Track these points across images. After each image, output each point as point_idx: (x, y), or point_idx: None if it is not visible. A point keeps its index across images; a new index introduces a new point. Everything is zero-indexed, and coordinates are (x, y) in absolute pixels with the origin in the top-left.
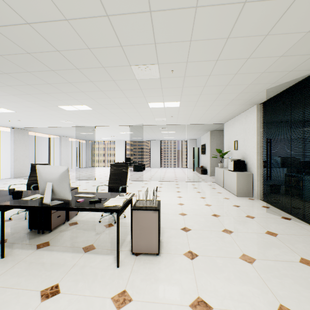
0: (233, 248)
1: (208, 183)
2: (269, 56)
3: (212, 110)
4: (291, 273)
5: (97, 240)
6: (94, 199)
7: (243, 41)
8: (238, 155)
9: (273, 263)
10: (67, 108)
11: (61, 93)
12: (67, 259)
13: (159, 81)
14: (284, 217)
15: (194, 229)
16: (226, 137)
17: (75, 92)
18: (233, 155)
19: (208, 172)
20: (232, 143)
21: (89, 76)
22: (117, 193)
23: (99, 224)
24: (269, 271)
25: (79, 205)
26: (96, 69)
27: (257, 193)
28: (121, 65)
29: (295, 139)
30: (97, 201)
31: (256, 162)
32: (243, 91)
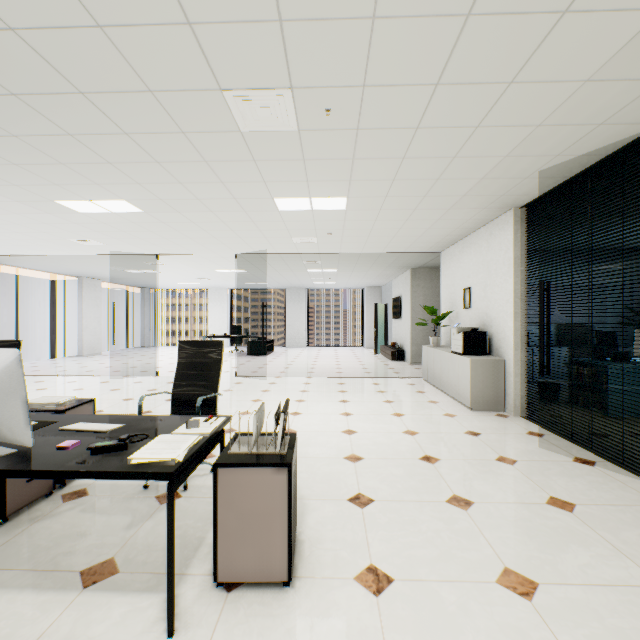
0: (478, 552)
1: (407, 381)
2: (560, 80)
3: (419, 220)
4: (632, 624)
5: (128, 546)
6: (105, 442)
7: (506, 29)
8: (472, 320)
9: (582, 595)
10: (80, 206)
11: (54, 164)
12: (25, 617)
13: (297, 139)
14: (579, 459)
15: (381, 500)
16: (446, 282)
17: (91, 163)
18: (461, 320)
19: (407, 355)
20: (458, 293)
21: (118, 117)
22: (185, 416)
23: (144, 494)
24: (578, 622)
25: (58, 462)
26: (131, 96)
27: (516, 402)
28: (196, 87)
29: (603, 283)
30: (116, 447)
31: (513, 335)
32: (489, 174)
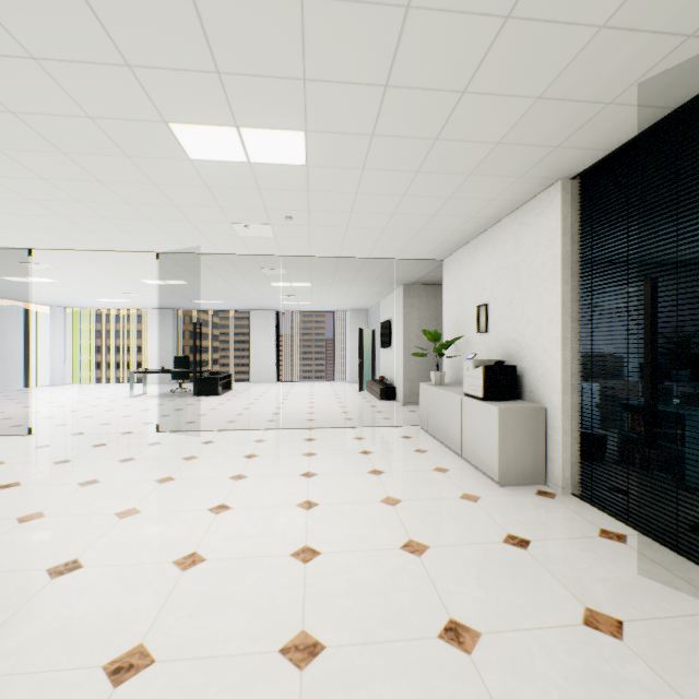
0: None
1: (401, 432)
2: None
3: (421, 196)
4: None
5: None
6: None
7: None
8: (491, 349)
9: None
10: None
11: None
12: None
13: None
14: None
15: None
16: (452, 298)
17: None
18: (474, 349)
19: (399, 393)
20: (469, 312)
21: None
22: None
23: None
24: None
25: None
26: None
27: (565, 473)
28: None
29: None
30: None
31: (562, 371)
32: (554, 84)
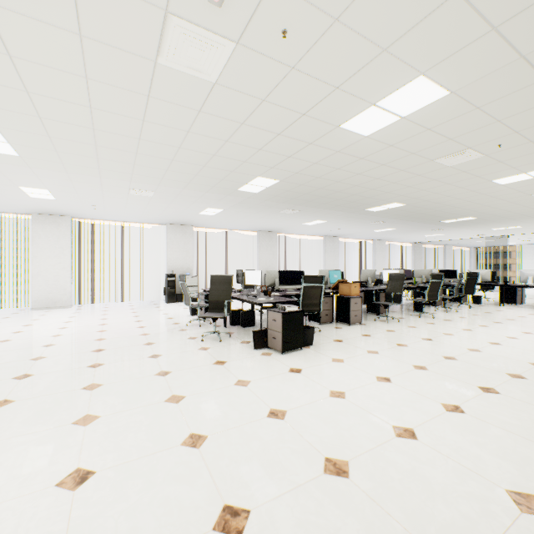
0: None
1: None
2: None
3: None
4: None
5: None
6: None
7: None
8: None
9: None
10: (496, 229)
11: (504, 225)
12: None
13: None
14: None
15: None
16: None
17: (518, 223)
18: None
19: None
20: None
21: None
22: None
23: None
24: None
25: None
26: None
27: None
28: None
29: None
30: None
31: None
32: None
